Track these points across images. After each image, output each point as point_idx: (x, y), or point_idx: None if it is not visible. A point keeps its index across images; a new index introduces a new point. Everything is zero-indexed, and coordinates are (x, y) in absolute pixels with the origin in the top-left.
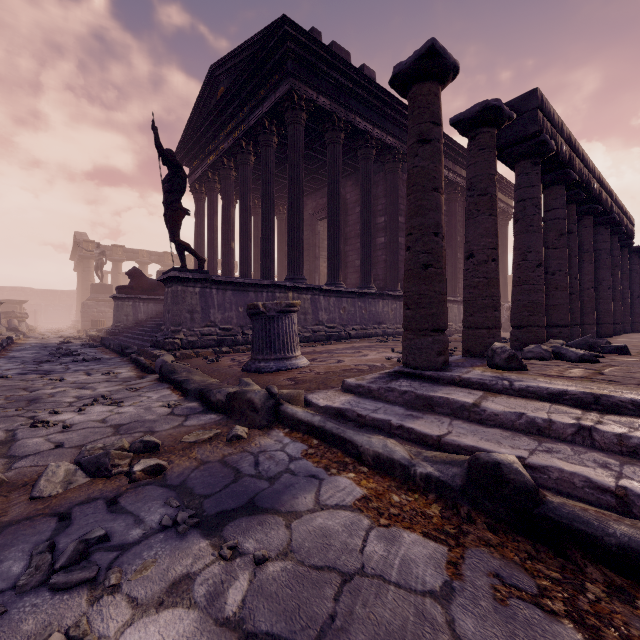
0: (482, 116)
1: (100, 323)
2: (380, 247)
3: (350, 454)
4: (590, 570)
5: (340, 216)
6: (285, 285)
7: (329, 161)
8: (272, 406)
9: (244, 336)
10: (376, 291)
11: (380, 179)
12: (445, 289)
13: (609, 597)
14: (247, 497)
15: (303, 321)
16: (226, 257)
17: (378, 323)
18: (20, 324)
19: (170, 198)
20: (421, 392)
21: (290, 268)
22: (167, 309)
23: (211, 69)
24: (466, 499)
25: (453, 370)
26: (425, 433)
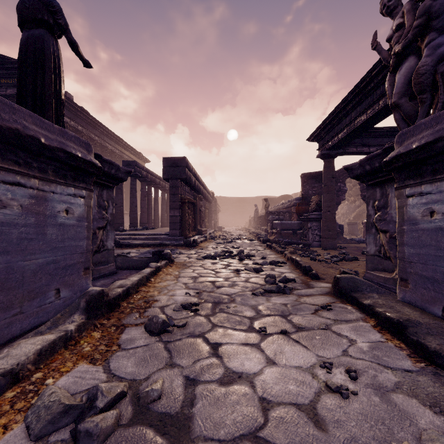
0: None
1: None
2: None
3: None
4: (124, 247)
5: None
6: None
7: None
8: None
9: None
10: None
11: None
12: None
13: (125, 248)
14: None
15: None
16: None
17: None
18: None
19: None
20: None
21: None
22: None
23: None
24: None
25: None
26: None
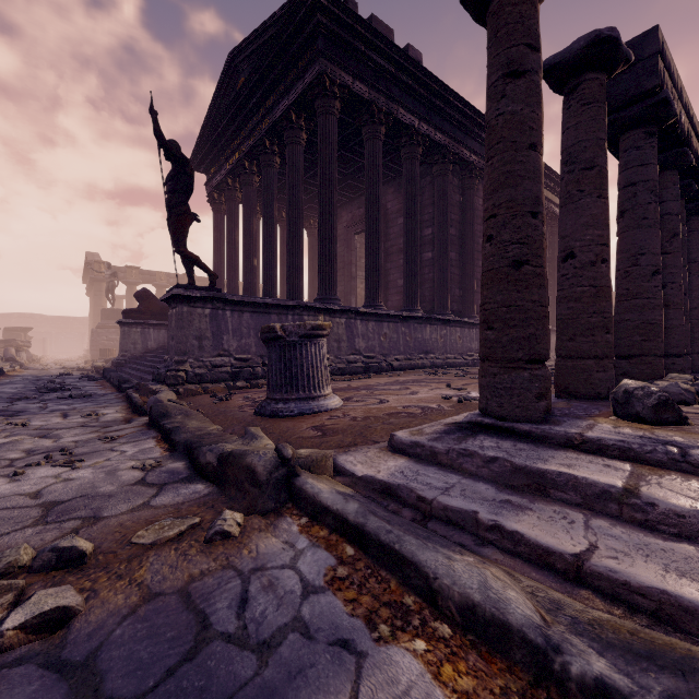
0: (589, 55)
1: (110, 352)
2: (427, 264)
3: (413, 587)
4: None
5: (380, 225)
6: (315, 306)
7: (367, 160)
8: (283, 478)
9: (265, 368)
10: (423, 314)
11: (427, 184)
12: (547, 298)
13: None
14: None
15: (336, 350)
16: (248, 276)
17: (425, 352)
18: (20, 354)
19: (174, 200)
20: (522, 461)
21: (321, 286)
22: (171, 335)
23: (230, 57)
24: None
25: (563, 422)
26: (548, 547)
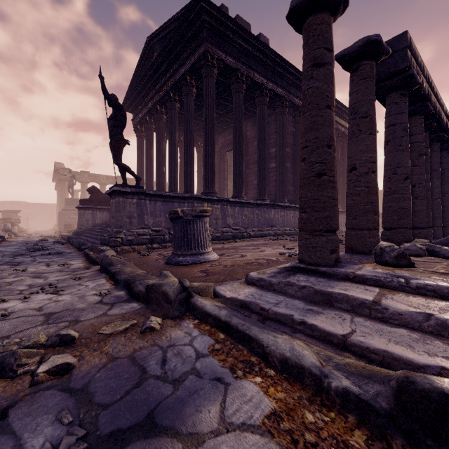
0: (364, 50)
1: (70, 226)
2: (272, 170)
3: (255, 353)
4: None
5: (242, 146)
6: (201, 197)
7: (234, 106)
8: (184, 298)
9: (170, 236)
10: (269, 202)
11: (272, 120)
12: (337, 195)
13: None
14: (147, 409)
15: (215, 224)
16: (159, 178)
17: (271, 226)
18: (13, 227)
19: (114, 131)
20: (319, 288)
21: (205, 185)
22: (112, 215)
23: (148, 40)
24: (397, 429)
25: (345, 266)
26: (329, 331)
